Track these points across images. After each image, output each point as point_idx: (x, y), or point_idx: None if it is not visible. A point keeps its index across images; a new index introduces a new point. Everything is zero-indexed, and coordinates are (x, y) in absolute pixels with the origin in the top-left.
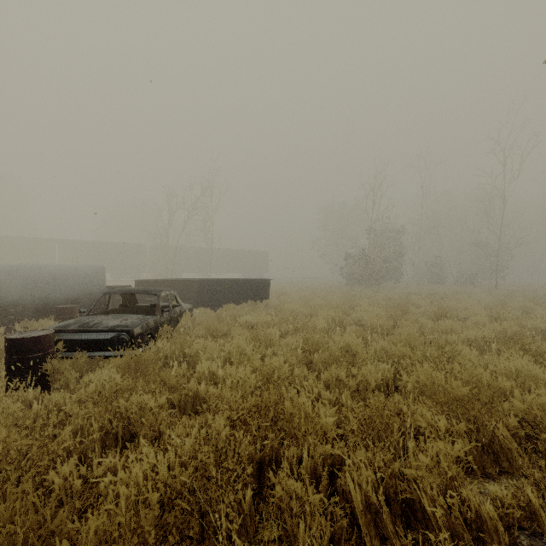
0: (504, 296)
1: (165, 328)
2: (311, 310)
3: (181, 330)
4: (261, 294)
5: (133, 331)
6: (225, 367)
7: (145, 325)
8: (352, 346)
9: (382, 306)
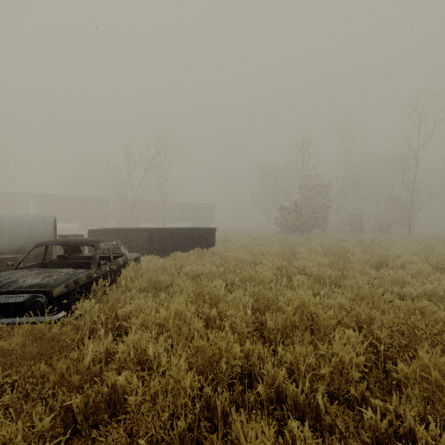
0: (424, 243)
1: (100, 282)
2: (255, 257)
3: (122, 282)
4: (207, 242)
5: (52, 292)
6: (157, 344)
7: (72, 282)
8: (310, 307)
9: (319, 253)
